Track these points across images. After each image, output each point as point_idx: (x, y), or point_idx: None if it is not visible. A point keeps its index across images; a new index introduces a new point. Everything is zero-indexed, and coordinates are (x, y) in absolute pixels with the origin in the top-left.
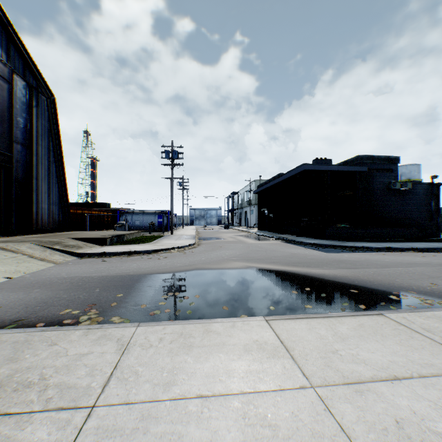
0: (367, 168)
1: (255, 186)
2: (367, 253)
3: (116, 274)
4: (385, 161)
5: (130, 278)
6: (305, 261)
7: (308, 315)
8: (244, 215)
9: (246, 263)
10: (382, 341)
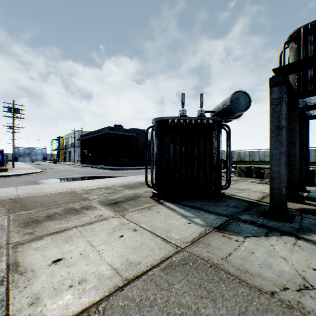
0: (135, 134)
1: (78, 134)
2: (130, 170)
3: (18, 181)
4: (143, 131)
5: (30, 181)
6: (105, 173)
7: (101, 179)
8: (68, 154)
9: (80, 175)
10: (114, 179)
